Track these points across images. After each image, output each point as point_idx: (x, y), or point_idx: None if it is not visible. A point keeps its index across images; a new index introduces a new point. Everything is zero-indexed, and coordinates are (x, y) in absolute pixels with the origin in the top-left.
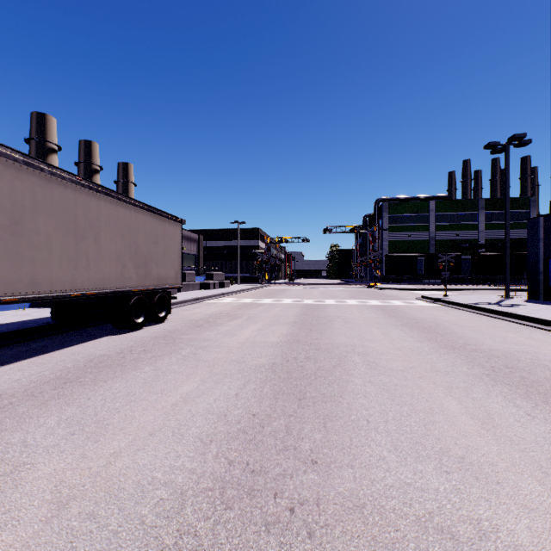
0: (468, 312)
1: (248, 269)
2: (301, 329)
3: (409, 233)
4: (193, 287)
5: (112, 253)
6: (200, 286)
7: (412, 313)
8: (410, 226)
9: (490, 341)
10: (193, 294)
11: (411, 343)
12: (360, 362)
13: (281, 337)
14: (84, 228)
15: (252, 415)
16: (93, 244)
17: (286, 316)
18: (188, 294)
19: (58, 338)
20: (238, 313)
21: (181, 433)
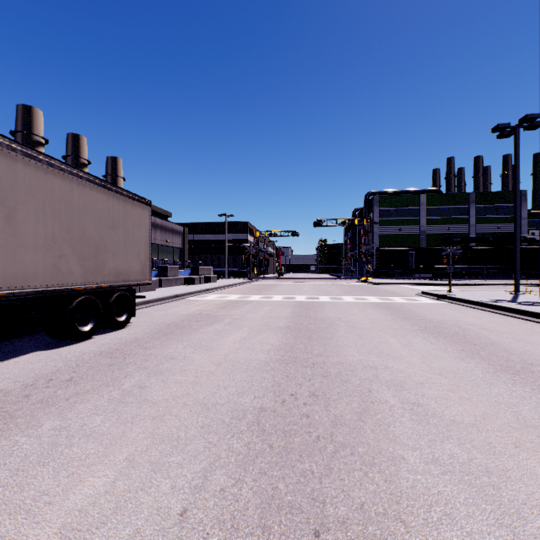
0: (487, 312)
1: (236, 263)
2: (297, 337)
3: (400, 227)
4: (176, 282)
5: (38, 238)
6: (184, 281)
7: (424, 314)
8: (400, 220)
9: None
10: (174, 289)
11: (452, 363)
12: (396, 403)
13: (271, 353)
14: None
15: None
16: (2, 224)
17: (277, 318)
18: (169, 290)
19: None
20: (220, 314)
21: None
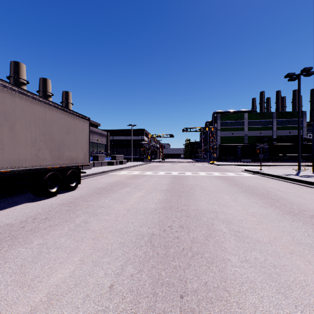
0: (281, 181)
1: (137, 153)
2: (173, 195)
3: (232, 132)
4: (103, 164)
5: (27, 139)
6: (107, 163)
7: (245, 182)
8: (233, 128)
9: None
10: (102, 168)
11: (259, 209)
12: (227, 231)
13: (158, 204)
14: None
15: None
16: (8, 132)
17: (161, 184)
18: (99, 169)
19: None
20: (128, 182)
21: None
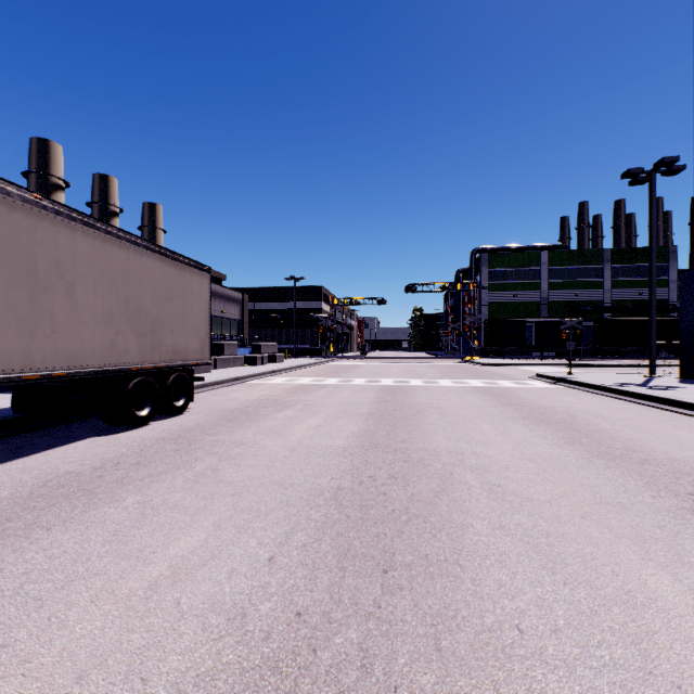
0: (608, 398)
1: (308, 338)
2: (380, 424)
3: (515, 293)
4: (234, 362)
5: (96, 313)
6: (243, 361)
7: (532, 399)
8: (516, 284)
9: (661, 444)
10: (233, 371)
11: (547, 449)
12: (476, 484)
13: (350, 439)
14: (47, 274)
15: (295, 615)
16: (63, 299)
17: (357, 404)
18: (227, 372)
19: (16, 442)
20: (290, 400)
21: (143, 673)
